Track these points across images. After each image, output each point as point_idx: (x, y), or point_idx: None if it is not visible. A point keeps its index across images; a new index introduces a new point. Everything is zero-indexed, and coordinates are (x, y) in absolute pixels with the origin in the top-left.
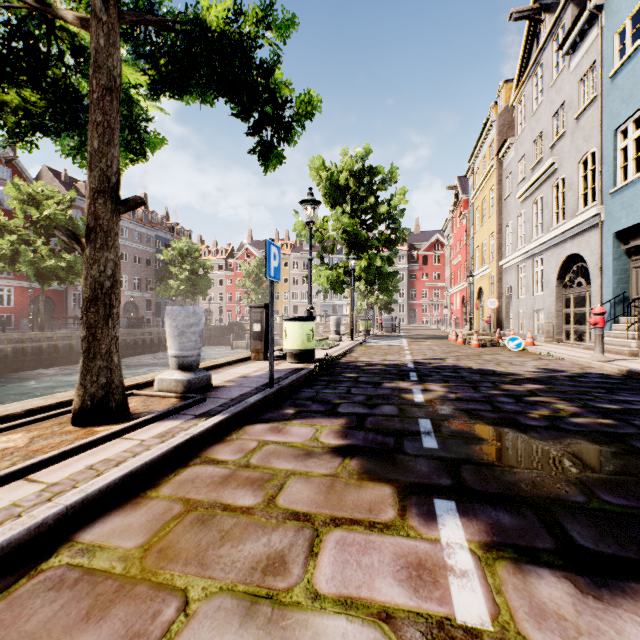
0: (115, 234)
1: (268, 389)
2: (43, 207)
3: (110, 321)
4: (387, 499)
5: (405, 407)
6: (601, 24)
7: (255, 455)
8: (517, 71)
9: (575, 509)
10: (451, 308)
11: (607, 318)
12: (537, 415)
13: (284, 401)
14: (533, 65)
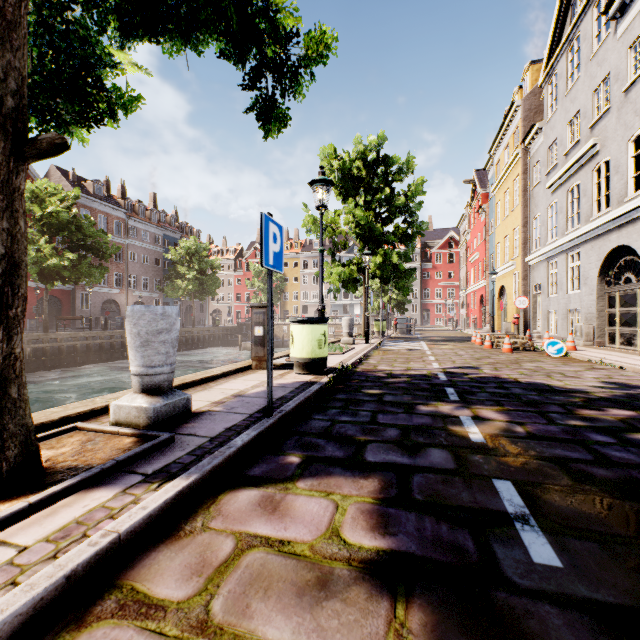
0: (13, 190)
1: (265, 419)
2: (45, 204)
3: (1, 329)
4: None
5: (462, 452)
6: None
7: (223, 584)
8: (547, 48)
9: None
10: (467, 308)
11: None
12: None
13: (287, 438)
14: (567, 39)
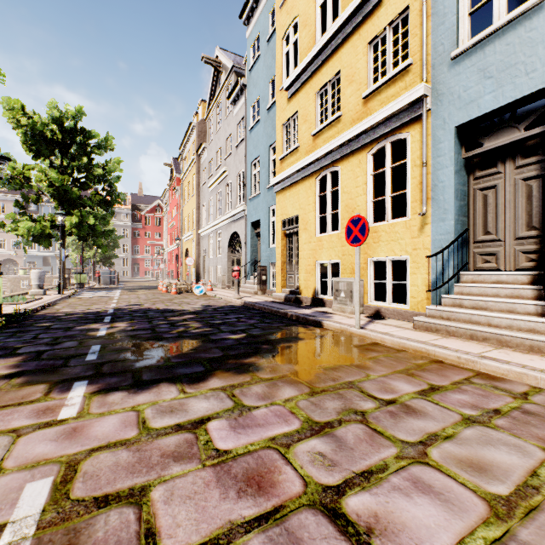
0: None
1: None
2: None
3: None
4: (40, 390)
5: (86, 340)
6: (246, 96)
7: None
8: (208, 98)
9: (155, 368)
10: (169, 263)
11: (248, 273)
12: (176, 331)
13: None
14: (217, 99)
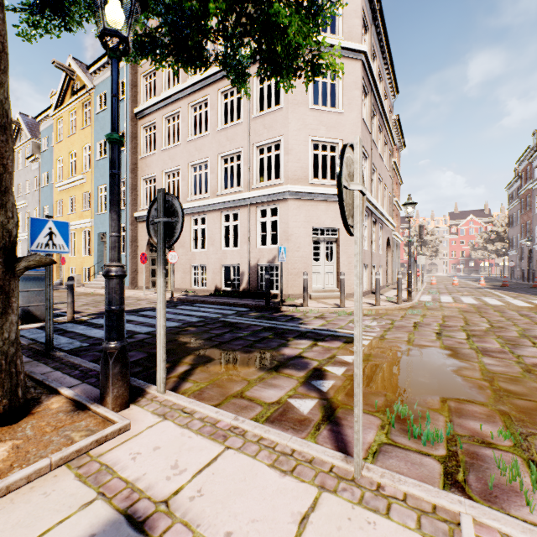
0: None
1: None
2: None
3: None
4: None
5: None
6: (40, 165)
7: None
8: None
9: None
10: None
11: None
12: None
13: None
14: (18, 147)
